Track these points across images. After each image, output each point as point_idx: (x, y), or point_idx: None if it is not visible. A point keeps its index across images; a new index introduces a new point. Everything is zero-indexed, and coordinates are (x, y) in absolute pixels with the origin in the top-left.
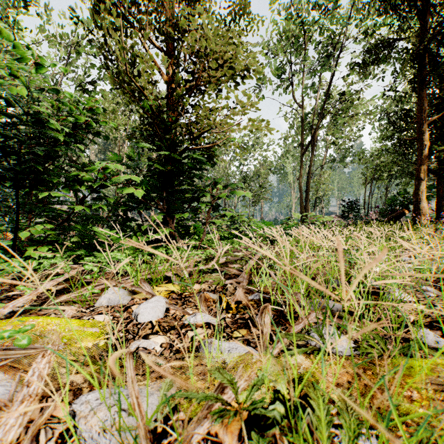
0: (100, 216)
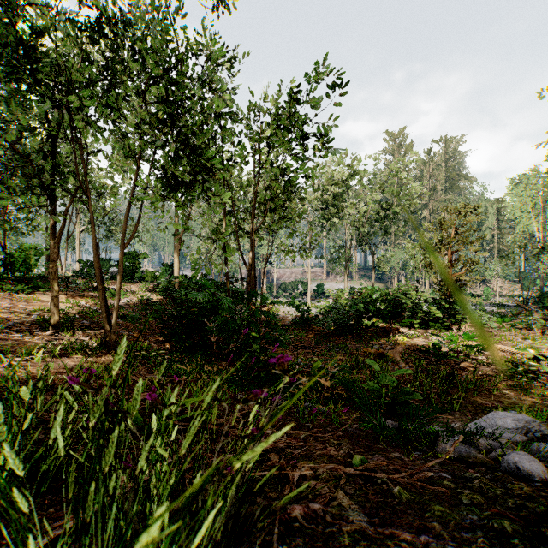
0: (422, 313)
